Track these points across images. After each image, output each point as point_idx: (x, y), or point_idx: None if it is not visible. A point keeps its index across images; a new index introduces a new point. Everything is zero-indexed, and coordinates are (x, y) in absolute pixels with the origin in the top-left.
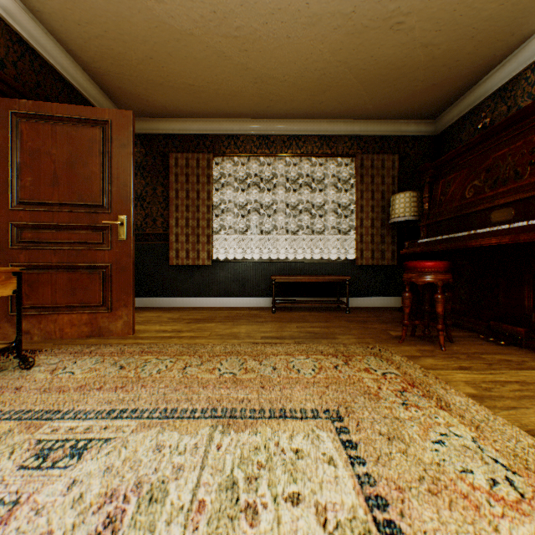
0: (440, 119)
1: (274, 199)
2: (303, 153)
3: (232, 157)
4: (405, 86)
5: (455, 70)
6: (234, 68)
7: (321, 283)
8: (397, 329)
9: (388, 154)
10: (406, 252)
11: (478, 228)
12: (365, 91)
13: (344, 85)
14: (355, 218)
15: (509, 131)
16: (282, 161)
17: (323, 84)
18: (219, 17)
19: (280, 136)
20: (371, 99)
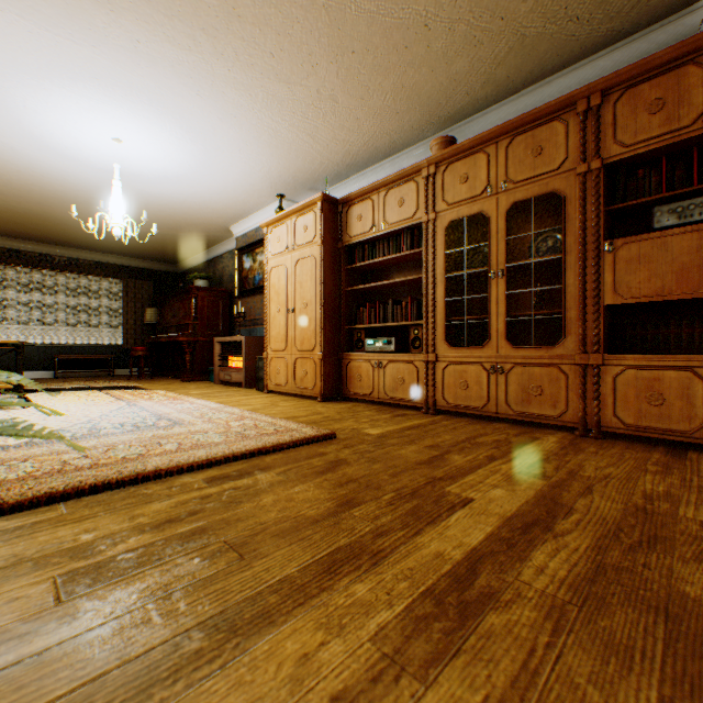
0: (179, 266)
1: (57, 300)
2: (83, 271)
3: (16, 266)
4: (150, 253)
5: (173, 254)
6: (28, 228)
7: (98, 360)
8: (136, 378)
9: (148, 280)
10: (148, 342)
11: (171, 333)
12: (126, 250)
13: (111, 246)
14: (124, 319)
15: (178, 298)
16: (65, 275)
17: (96, 243)
18: (25, 218)
19: (62, 257)
20: (131, 253)
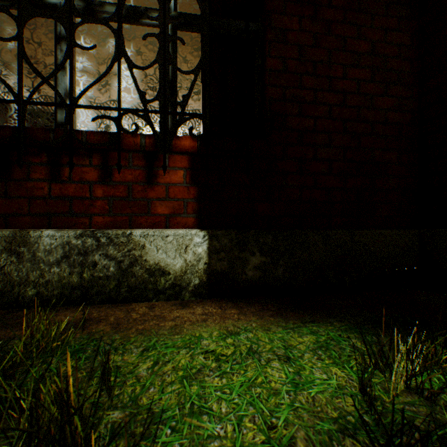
0: None
1: None
2: None
3: None
4: None
5: None
6: None
7: None
8: None
9: None
10: None
11: None
12: None
13: None
14: None
15: None
16: None
17: None
18: None
19: None
20: None
